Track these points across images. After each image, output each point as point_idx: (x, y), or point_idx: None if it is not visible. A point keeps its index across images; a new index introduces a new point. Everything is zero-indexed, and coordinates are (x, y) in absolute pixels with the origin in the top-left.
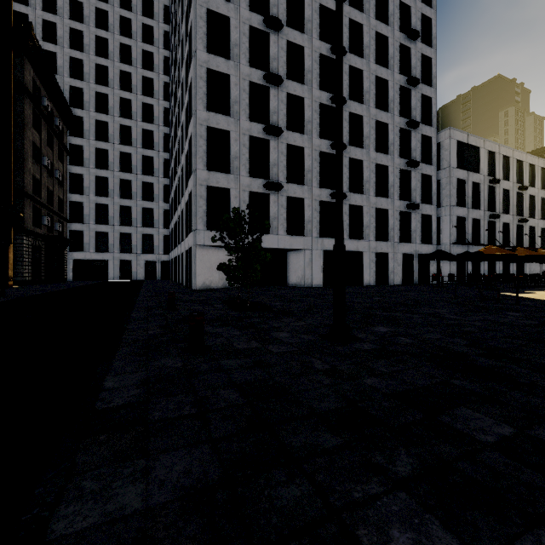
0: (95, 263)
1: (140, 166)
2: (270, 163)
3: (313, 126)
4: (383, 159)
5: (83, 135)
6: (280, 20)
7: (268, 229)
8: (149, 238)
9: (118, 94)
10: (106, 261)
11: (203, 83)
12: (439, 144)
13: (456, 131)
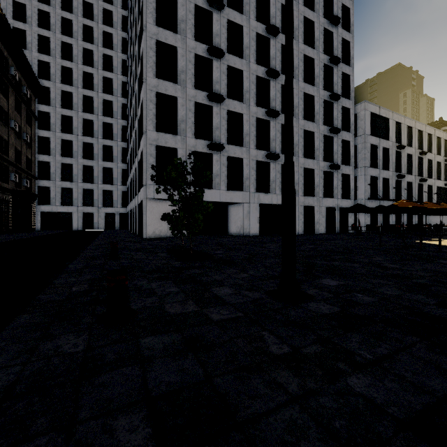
0: (61, 215)
1: (101, 131)
2: (213, 127)
3: (251, 95)
4: (310, 126)
5: (49, 103)
6: (222, 1)
7: (211, 185)
8: (109, 193)
9: (82, 68)
10: (70, 213)
11: (152, 53)
12: (356, 115)
13: (370, 104)
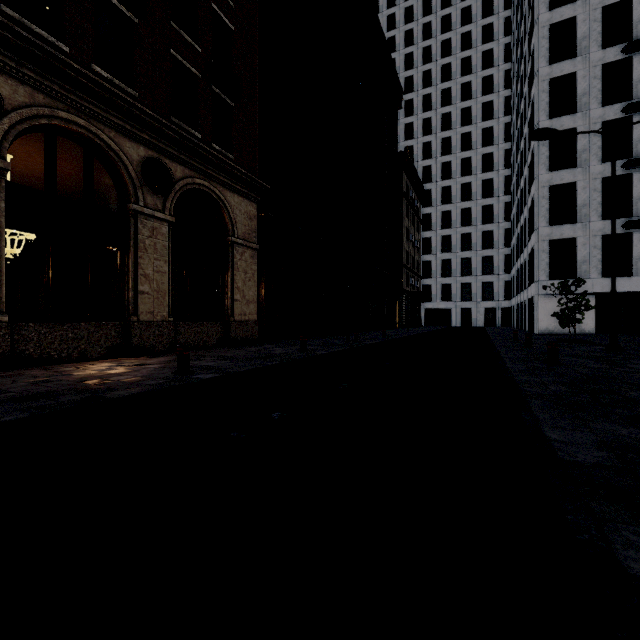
0: (440, 311)
1: (480, 217)
2: (632, 199)
3: None
4: None
5: (431, 204)
6: None
7: (630, 271)
8: (488, 285)
9: (459, 156)
10: (449, 309)
11: (545, 149)
12: None
13: None
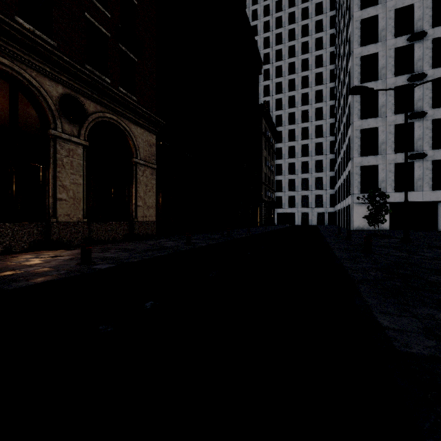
0: (288, 214)
1: (314, 150)
2: (414, 139)
3: None
4: None
5: (281, 141)
6: (423, 31)
7: (413, 188)
8: (319, 197)
9: (300, 109)
10: (293, 213)
11: (357, 104)
12: None
13: None
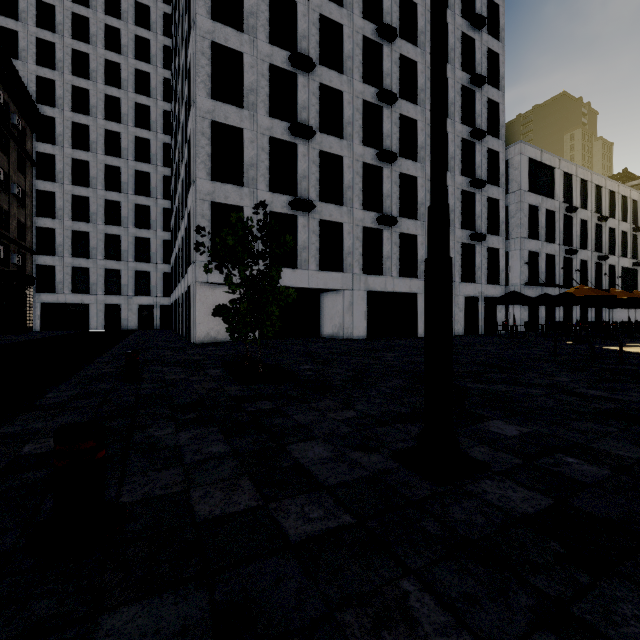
0: (72, 308)
1: (133, 184)
2: (298, 175)
3: (355, 129)
4: None
5: (54, 141)
6: None
7: (296, 262)
8: (144, 275)
9: (103, 89)
10: (86, 305)
11: (205, 61)
12: (507, 162)
13: (528, 146)
